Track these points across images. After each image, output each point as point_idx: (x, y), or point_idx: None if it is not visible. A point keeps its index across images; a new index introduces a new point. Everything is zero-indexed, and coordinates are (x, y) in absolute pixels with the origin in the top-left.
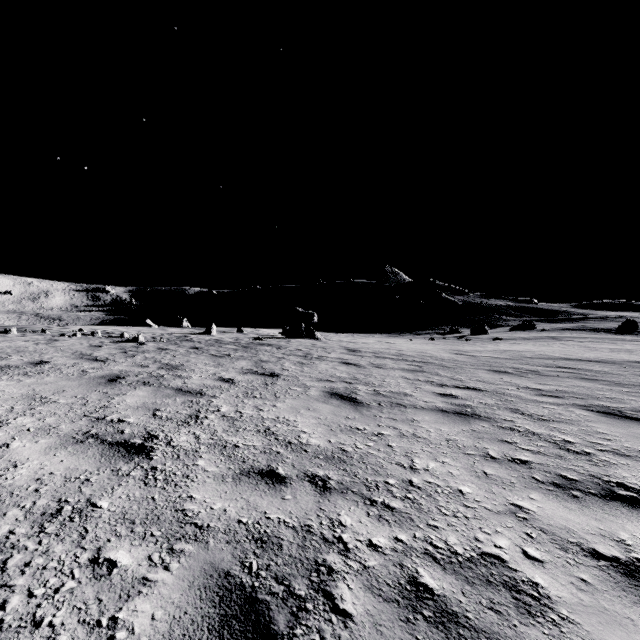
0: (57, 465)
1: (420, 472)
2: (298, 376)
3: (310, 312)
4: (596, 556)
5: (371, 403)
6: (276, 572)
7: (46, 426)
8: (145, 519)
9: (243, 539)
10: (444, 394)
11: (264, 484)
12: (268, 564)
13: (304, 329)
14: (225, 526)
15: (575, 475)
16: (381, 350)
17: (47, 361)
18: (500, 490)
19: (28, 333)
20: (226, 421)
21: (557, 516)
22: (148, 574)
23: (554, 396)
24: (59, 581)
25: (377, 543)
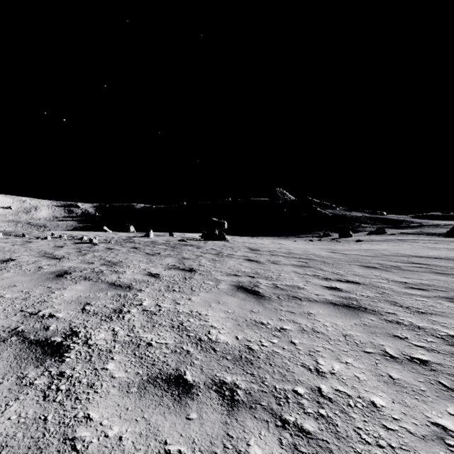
0: None
1: (327, 377)
2: (211, 271)
3: (222, 221)
4: None
5: (271, 296)
6: None
7: None
8: None
9: None
10: (330, 287)
11: (169, 396)
12: None
13: (217, 233)
14: None
15: None
16: (275, 249)
17: (14, 259)
18: (414, 402)
19: (11, 236)
20: (145, 315)
21: None
22: None
23: (420, 289)
24: None
25: None
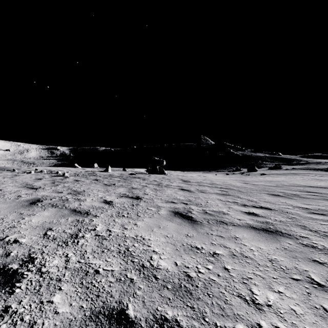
0: None
1: (264, 310)
2: (153, 199)
3: (161, 160)
4: None
5: (202, 221)
6: None
7: None
8: None
9: None
10: (249, 213)
11: None
12: None
13: (158, 169)
14: None
15: None
16: (201, 181)
17: (0, 189)
18: None
19: (5, 171)
20: (97, 240)
21: None
22: None
23: (321, 214)
24: None
25: None
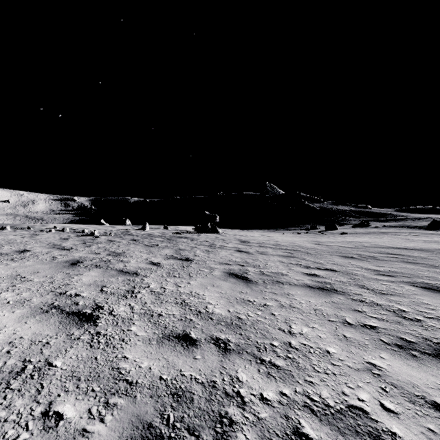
0: (26, 331)
1: (296, 336)
2: (206, 260)
3: (214, 214)
4: (438, 408)
5: (258, 281)
6: (188, 423)
7: (22, 299)
8: (88, 376)
9: (163, 394)
10: (310, 274)
11: (180, 346)
12: (182, 416)
13: (210, 226)
14: (149, 382)
15: (412, 338)
16: (263, 241)
17: (29, 250)
18: (357, 350)
19: (18, 229)
20: (153, 295)
21: (403, 373)
22: (87, 426)
23: (388, 275)
24: (15, 433)
25: (267, 397)
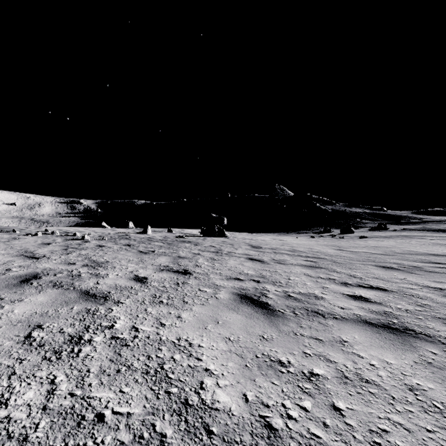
0: None
1: None
2: (209, 273)
3: (221, 217)
4: None
5: (285, 311)
6: None
7: None
8: None
9: None
10: (354, 296)
11: None
12: None
13: (217, 229)
14: None
15: None
16: (277, 246)
17: None
18: None
19: (1, 233)
20: (111, 348)
21: None
22: None
23: None
24: None
25: None
